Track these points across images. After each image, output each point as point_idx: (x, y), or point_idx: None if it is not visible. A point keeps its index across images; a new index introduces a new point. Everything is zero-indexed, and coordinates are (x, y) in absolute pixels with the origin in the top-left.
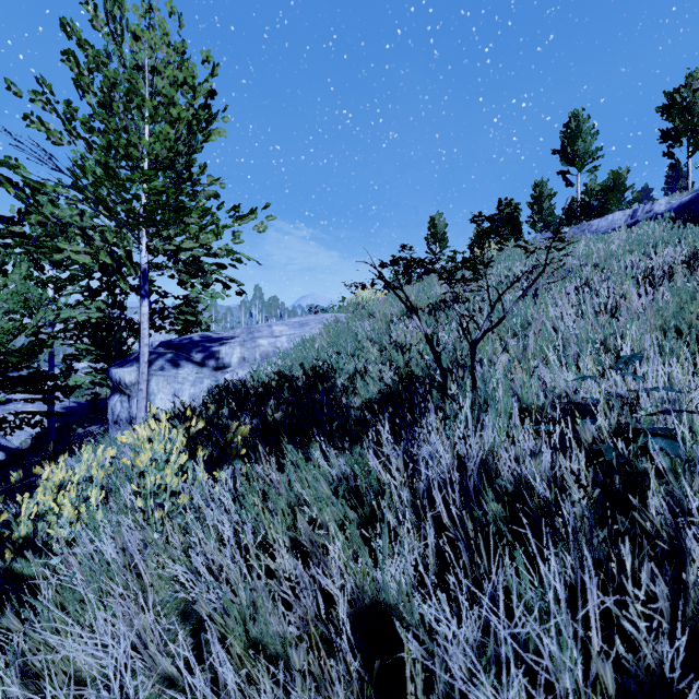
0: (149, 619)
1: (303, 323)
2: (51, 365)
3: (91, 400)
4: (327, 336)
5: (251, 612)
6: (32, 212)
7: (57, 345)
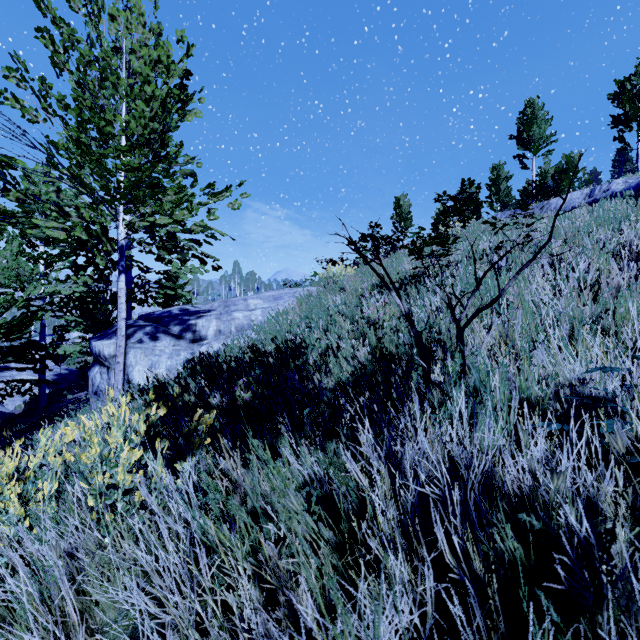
0: None
1: (277, 297)
2: (42, 335)
3: (80, 368)
4: (299, 310)
5: None
6: (10, 189)
7: (46, 317)
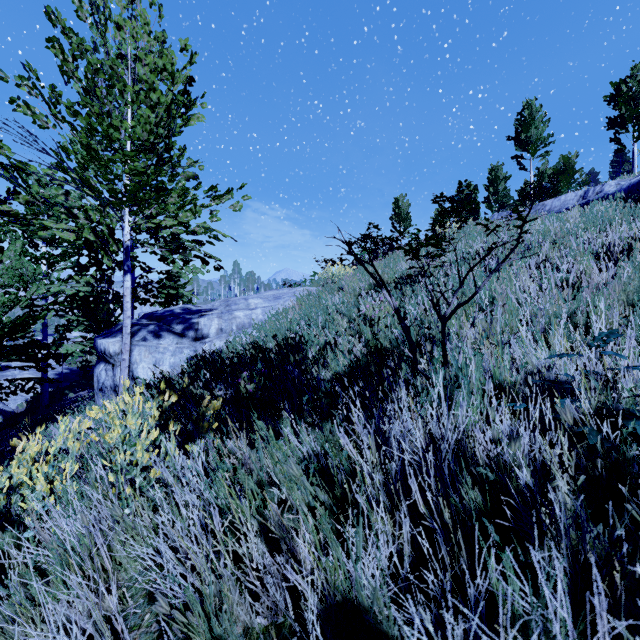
0: (112, 606)
1: (277, 296)
2: (45, 335)
3: (82, 367)
4: (299, 309)
5: (217, 603)
6: (20, 192)
7: (49, 317)
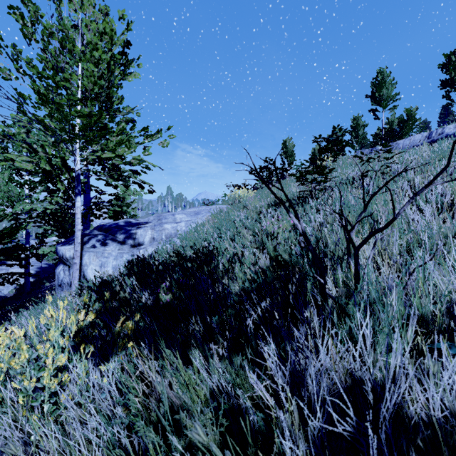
0: None
1: (197, 212)
2: (27, 240)
3: (56, 263)
4: (213, 223)
5: None
6: None
7: (29, 227)
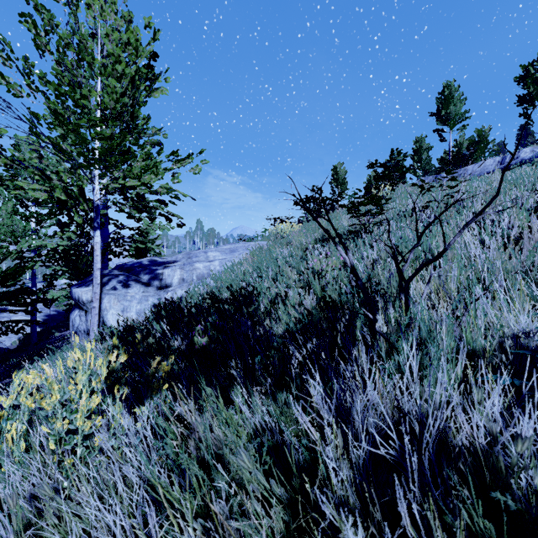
0: None
1: (232, 250)
2: (34, 282)
3: (67, 309)
4: (252, 261)
5: None
6: None
7: (36, 267)
